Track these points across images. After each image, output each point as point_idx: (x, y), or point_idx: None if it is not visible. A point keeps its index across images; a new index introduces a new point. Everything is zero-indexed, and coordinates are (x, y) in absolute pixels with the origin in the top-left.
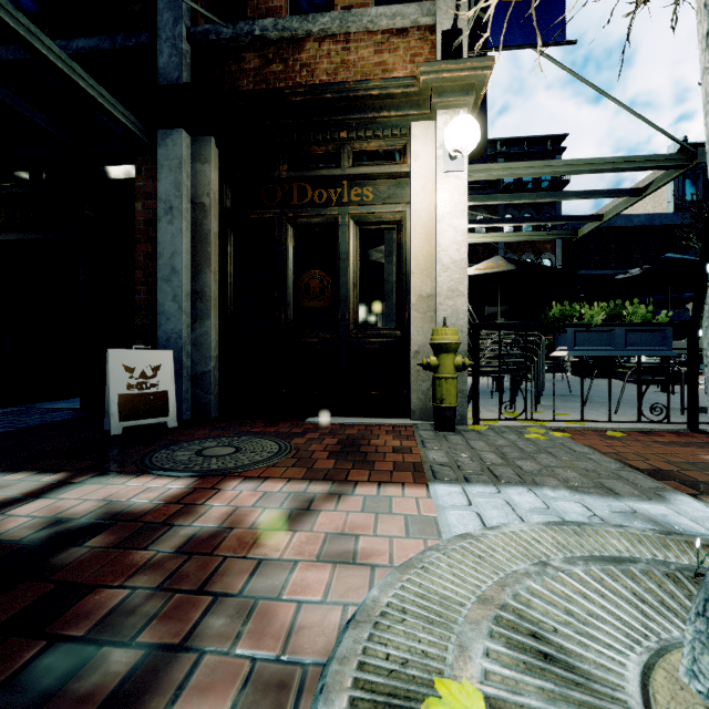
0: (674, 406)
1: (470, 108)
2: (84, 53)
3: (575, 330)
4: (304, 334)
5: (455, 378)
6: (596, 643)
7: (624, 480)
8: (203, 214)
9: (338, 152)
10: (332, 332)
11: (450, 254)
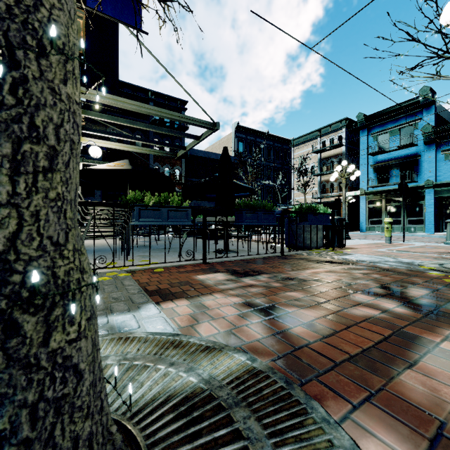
0: (211, 250)
1: None
2: None
3: (140, 208)
4: None
5: None
6: None
7: (129, 300)
8: None
9: None
10: None
11: None
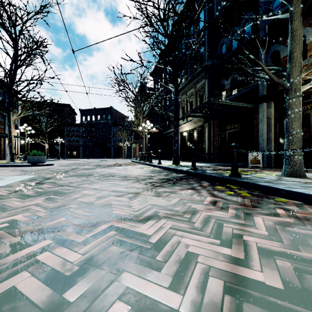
0: None
1: None
2: (244, 92)
3: None
4: None
5: None
6: None
7: None
8: (269, 120)
9: (309, 94)
10: (308, 145)
11: None
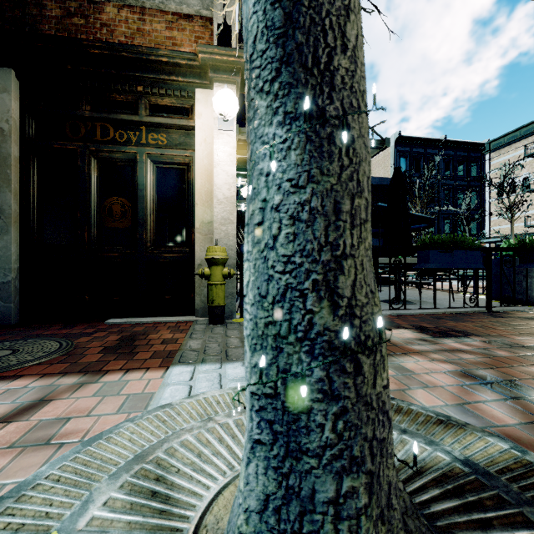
0: None
1: (239, 85)
2: None
3: None
4: (106, 249)
5: (223, 284)
6: (202, 475)
7: None
8: (1, 138)
9: (137, 102)
10: (132, 249)
11: (223, 191)
